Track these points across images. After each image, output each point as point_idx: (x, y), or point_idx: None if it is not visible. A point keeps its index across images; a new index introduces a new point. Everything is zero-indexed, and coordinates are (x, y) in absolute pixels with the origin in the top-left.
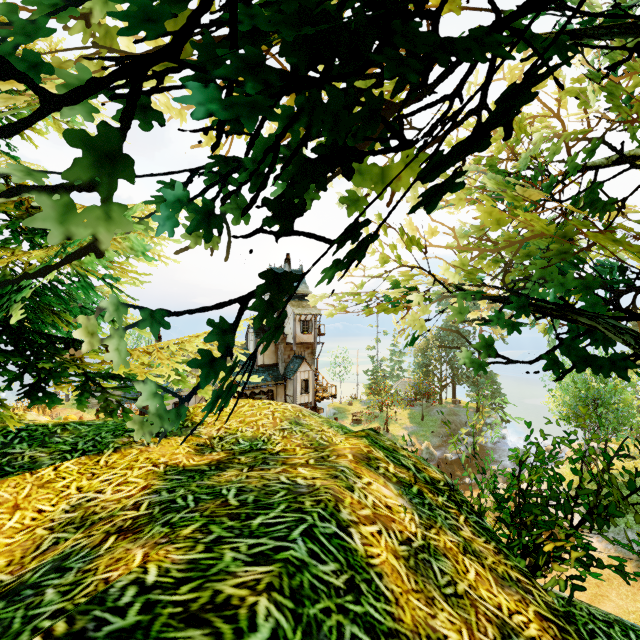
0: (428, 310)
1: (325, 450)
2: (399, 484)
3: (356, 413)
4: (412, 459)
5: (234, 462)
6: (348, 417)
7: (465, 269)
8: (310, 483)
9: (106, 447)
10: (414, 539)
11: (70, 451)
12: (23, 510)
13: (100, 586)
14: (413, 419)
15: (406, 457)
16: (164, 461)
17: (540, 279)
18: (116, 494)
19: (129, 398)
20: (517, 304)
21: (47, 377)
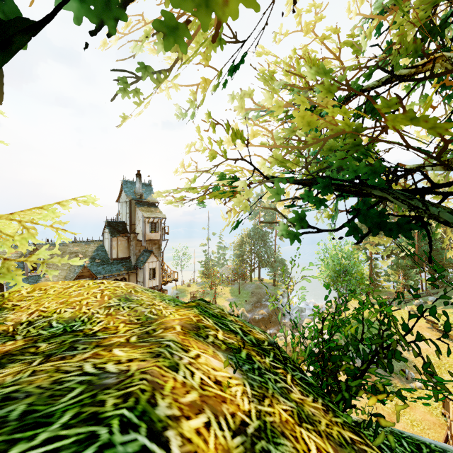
0: (250, 193)
1: (152, 324)
2: (228, 351)
3: (193, 292)
4: (239, 323)
5: (27, 352)
6: (187, 295)
7: (279, 161)
8: (123, 368)
9: None
10: (248, 421)
11: None
12: None
13: None
14: (233, 293)
15: (233, 322)
16: None
17: (338, 165)
18: None
19: None
20: (322, 184)
21: None
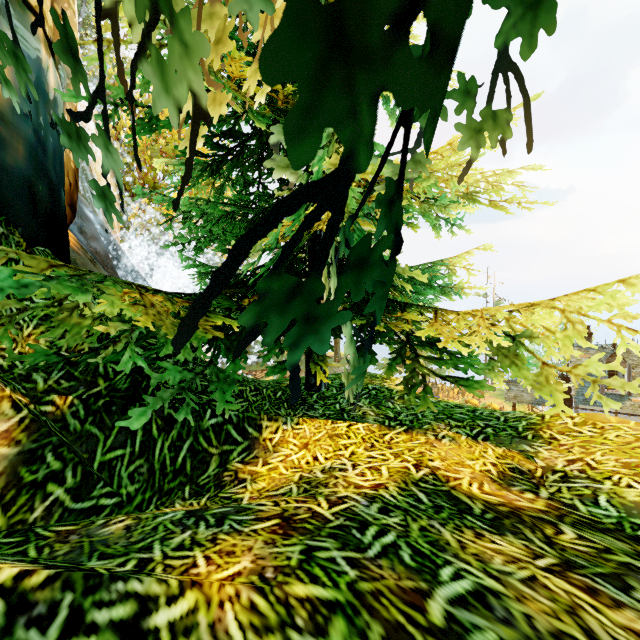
0: None
1: None
2: None
3: None
4: None
5: (539, 530)
6: None
7: None
8: None
9: (419, 426)
10: None
11: (391, 418)
12: (307, 450)
13: (180, 568)
14: None
15: None
16: (435, 466)
17: None
18: (356, 476)
19: (438, 375)
20: None
21: (373, 340)
